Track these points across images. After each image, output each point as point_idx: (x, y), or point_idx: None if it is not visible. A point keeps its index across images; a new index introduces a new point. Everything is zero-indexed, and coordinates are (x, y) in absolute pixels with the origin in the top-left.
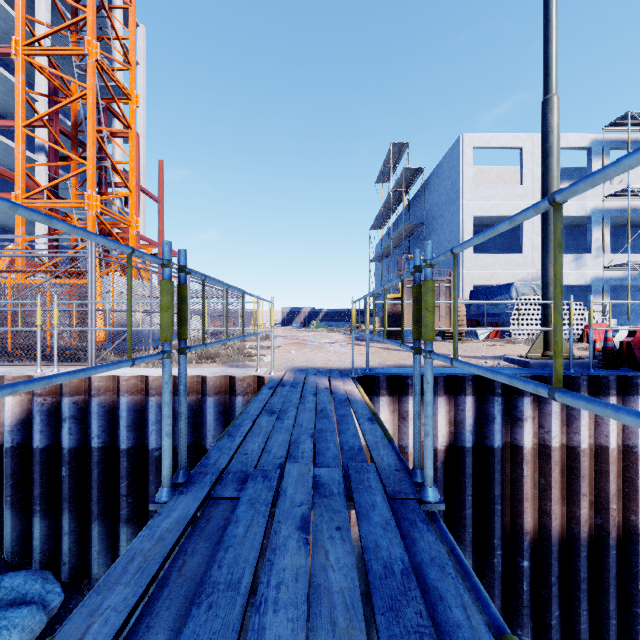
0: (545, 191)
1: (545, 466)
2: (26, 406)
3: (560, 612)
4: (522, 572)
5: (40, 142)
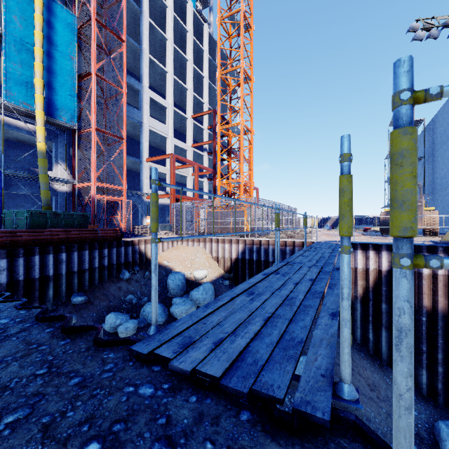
0: None
1: (435, 282)
2: (243, 247)
3: (444, 343)
4: (422, 322)
5: (205, 147)
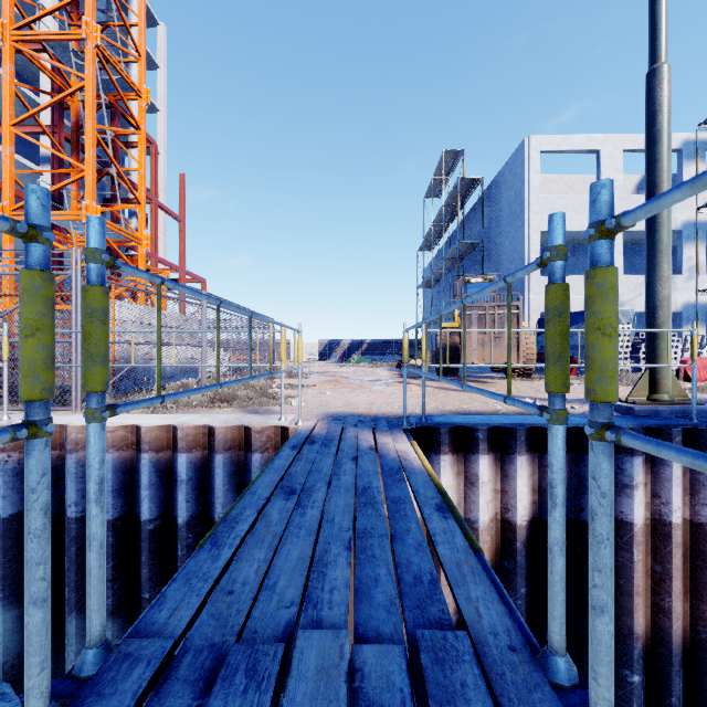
0: (652, 188)
1: (662, 549)
2: None
3: None
4: (631, 690)
5: (45, 153)
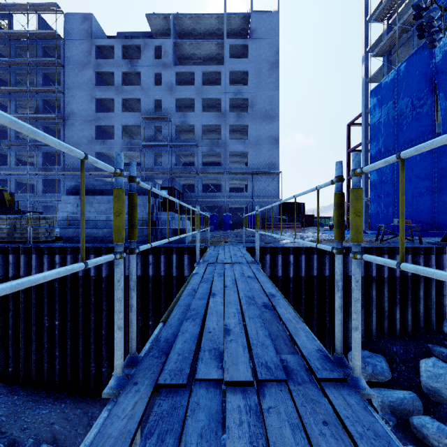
0: None
1: None
2: None
3: None
4: None
5: None
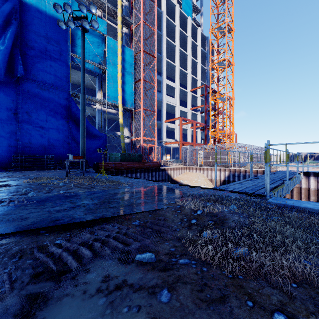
0: None
1: None
2: (228, 174)
3: None
4: None
5: (198, 108)
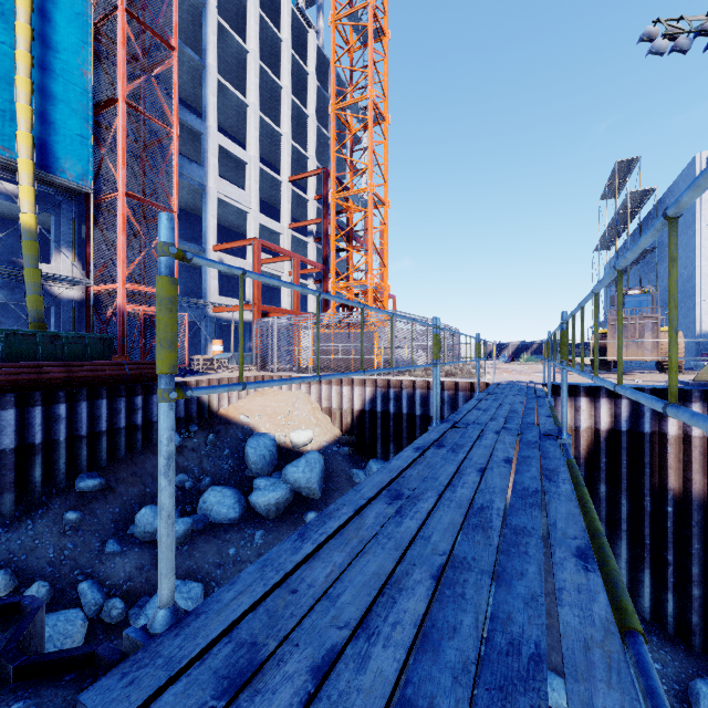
0: None
1: (687, 449)
2: (373, 392)
3: (701, 548)
4: (666, 514)
5: (310, 229)
